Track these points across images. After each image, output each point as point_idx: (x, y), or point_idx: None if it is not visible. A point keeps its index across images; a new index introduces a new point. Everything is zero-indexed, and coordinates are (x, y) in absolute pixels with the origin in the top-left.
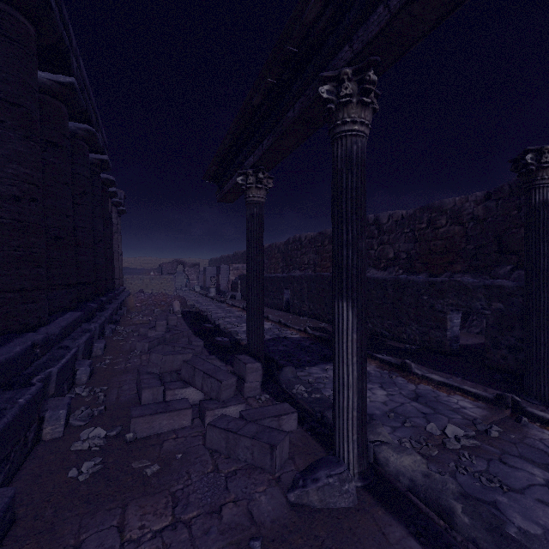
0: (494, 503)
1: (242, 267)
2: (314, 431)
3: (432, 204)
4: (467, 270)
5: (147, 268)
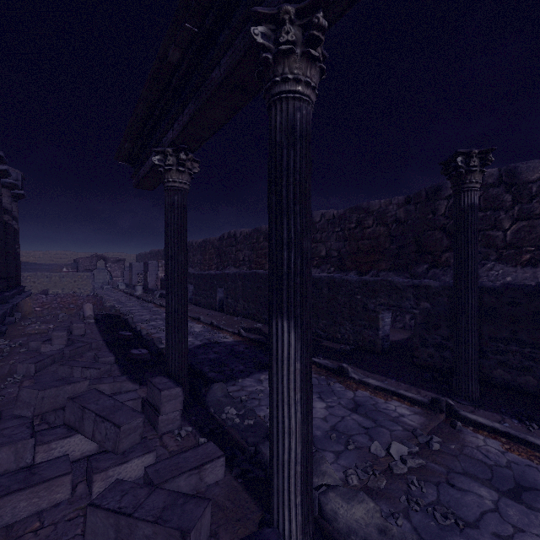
0: None
1: None
2: (246, 476)
3: (361, 205)
4: (391, 268)
5: (59, 264)
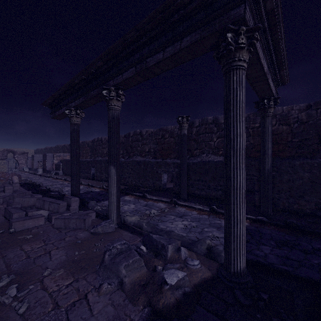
0: (157, 224)
1: (63, 155)
2: (102, 218)
3: (163, 128)
4: (176, 157)
5: None
